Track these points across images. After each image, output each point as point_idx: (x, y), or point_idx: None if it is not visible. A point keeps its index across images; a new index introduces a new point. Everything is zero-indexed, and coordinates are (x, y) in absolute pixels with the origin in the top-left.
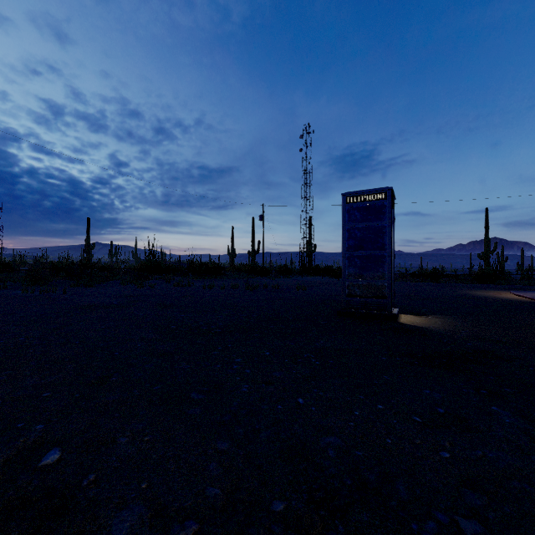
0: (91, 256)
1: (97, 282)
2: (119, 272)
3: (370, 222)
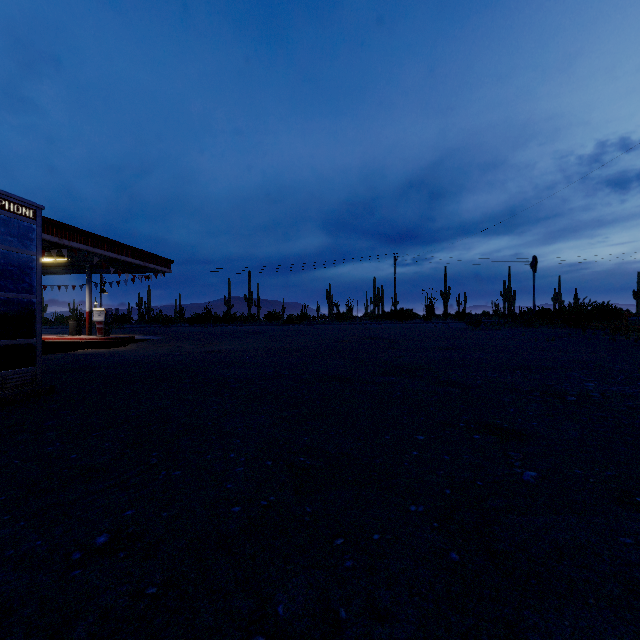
0: None
1: None
2: None
3: None
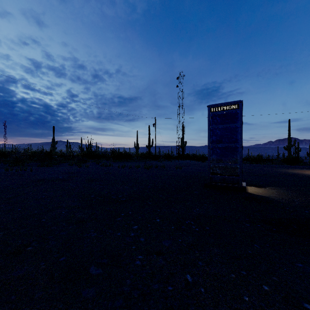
0: (55, 148)
1: (54, 163)
2: (70, 157)
3: (227, 124)
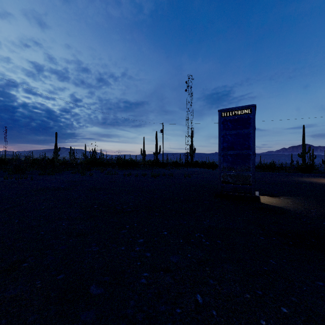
0: (58, 155)
1: (57, 171)
2: (73, 165)
3: (239, 130)
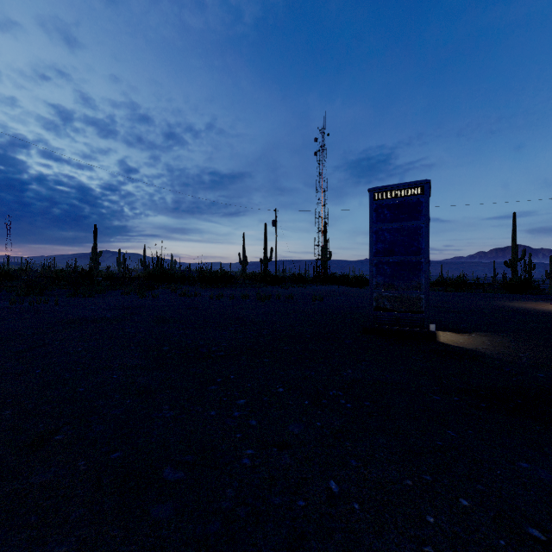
0: (98, 264)
1: (97, 291)
2: (124, 280)
3: (403, 222)
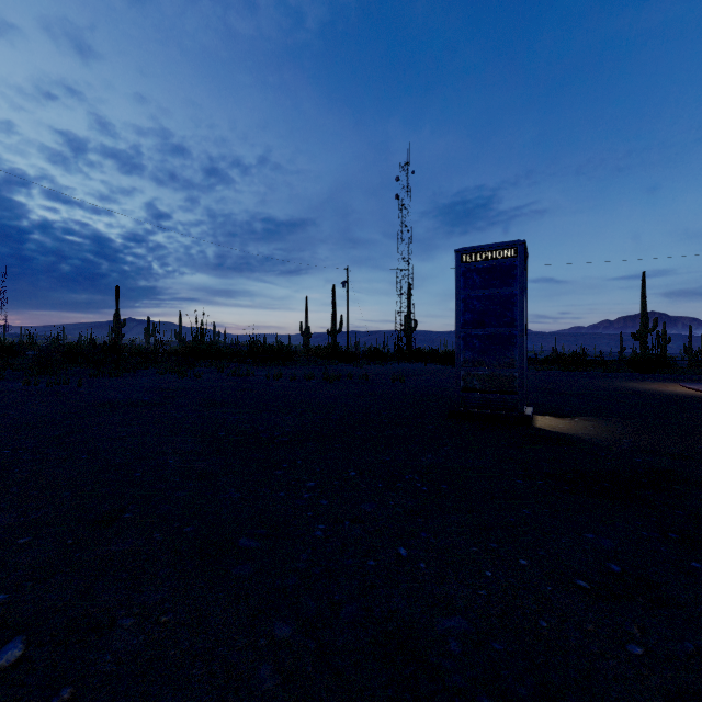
0: (121, 336)
1: (126, 370)
2: (157, 357)
3: (495, 289)
